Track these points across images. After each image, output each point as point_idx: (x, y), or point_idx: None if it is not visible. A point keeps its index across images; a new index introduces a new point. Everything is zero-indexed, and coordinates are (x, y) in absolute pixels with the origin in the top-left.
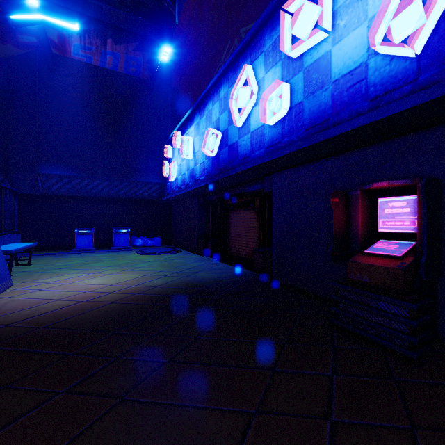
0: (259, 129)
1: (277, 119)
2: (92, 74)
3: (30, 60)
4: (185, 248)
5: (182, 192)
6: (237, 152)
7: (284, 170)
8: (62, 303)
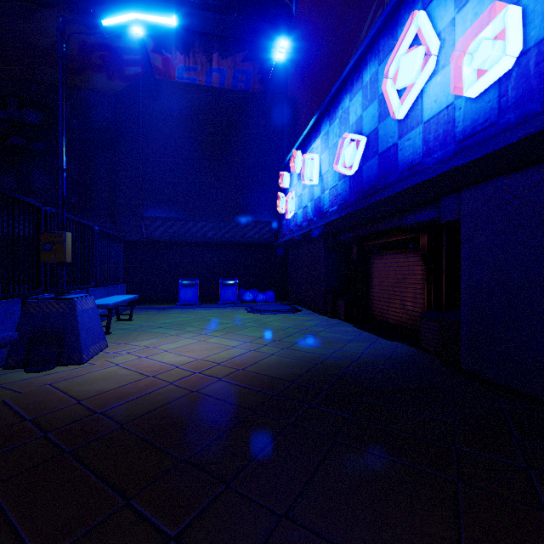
0: (443, 113)
1: (487, 83)
2: (196, 95)
3: (135, 91)
4: (306, 306)
5: (303, 231)
6: (395, 161)
7: (487, 181)
8: (153, 380)
